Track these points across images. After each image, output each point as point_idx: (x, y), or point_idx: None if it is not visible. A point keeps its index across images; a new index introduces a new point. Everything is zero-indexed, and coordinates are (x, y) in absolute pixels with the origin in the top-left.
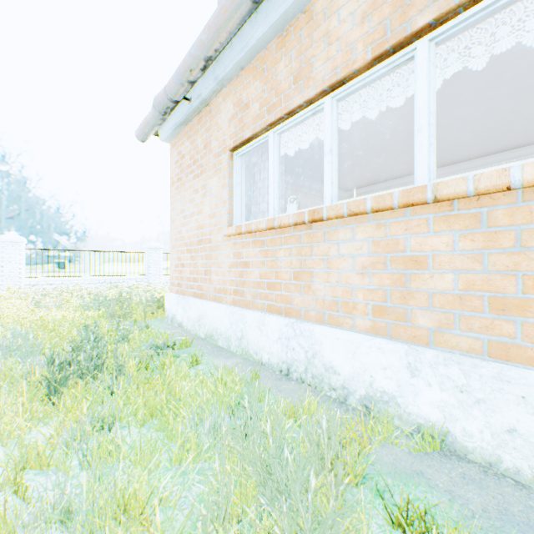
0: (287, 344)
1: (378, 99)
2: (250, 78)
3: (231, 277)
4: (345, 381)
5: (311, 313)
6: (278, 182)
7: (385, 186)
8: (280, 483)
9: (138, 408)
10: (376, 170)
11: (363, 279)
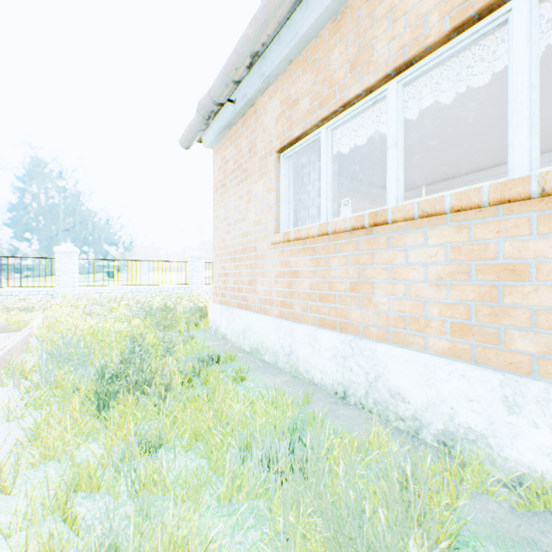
0: (343, 363)
1: (445, 85)
2: (299, 71)
3: (278, 287)
4: (417, 411)
5: (372, 329)
6: (331, 183)
7: (445, 185)
8: (358, 546)
9: (185, 429)
10: (436, 168)
11: (438, 291)
